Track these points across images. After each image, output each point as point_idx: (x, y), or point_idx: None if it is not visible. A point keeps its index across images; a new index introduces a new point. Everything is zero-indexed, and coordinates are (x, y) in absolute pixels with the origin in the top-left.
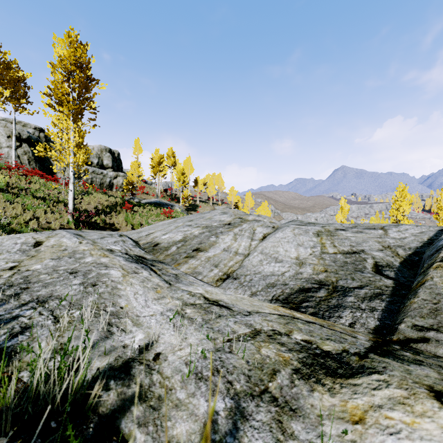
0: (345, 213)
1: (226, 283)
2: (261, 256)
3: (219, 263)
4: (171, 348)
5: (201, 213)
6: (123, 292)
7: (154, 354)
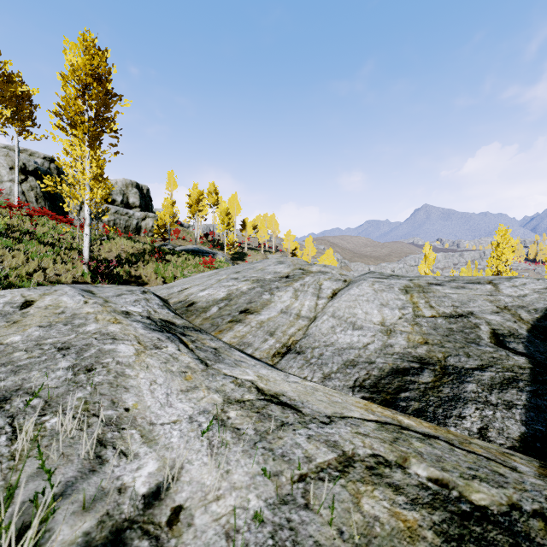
0: (430, 263)
1: (286, 359)
2: (333, 320)
3: (276, 330)
4: (201, 495)
5: (251, 263)
6: (133, 381)
7: (171, 508)
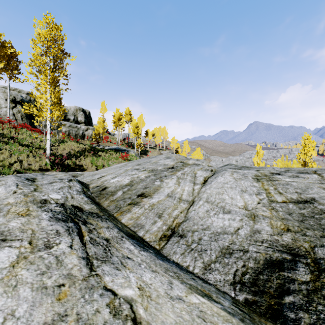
0: (260, 156)
1: (171, 243)
2: (207, 205)
3: (163, 212)
4: None
5: (149, 157)
6: None
7: None
